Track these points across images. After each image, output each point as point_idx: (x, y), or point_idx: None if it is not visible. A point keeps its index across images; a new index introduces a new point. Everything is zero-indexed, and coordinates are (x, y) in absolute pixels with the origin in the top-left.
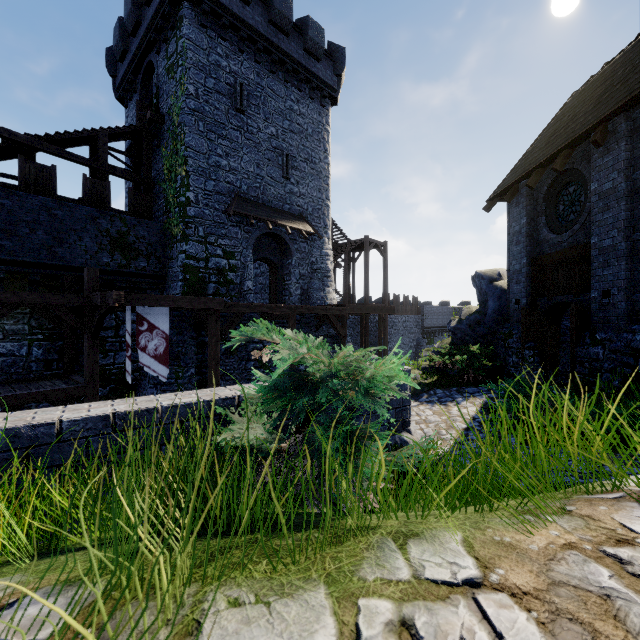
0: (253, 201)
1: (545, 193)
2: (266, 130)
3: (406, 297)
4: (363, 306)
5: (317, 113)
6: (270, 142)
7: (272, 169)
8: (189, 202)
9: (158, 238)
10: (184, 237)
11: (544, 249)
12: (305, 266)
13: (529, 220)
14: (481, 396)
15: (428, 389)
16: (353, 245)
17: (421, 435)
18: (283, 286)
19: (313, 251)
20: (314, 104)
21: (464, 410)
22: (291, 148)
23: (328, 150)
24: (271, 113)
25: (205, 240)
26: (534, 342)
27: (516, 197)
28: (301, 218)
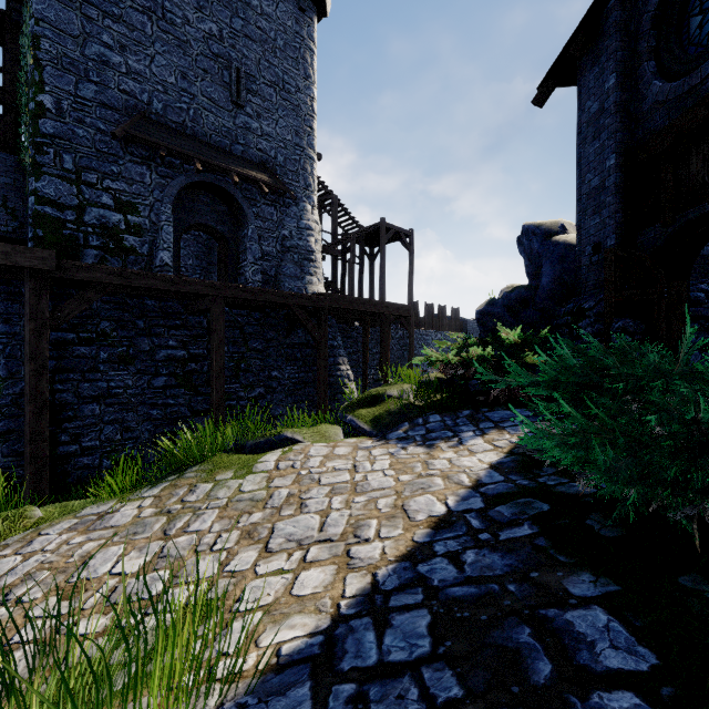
0: (174, 129)
1: (657, 5)
2: (200, 25)
3: (442, 308)
4: (355, 298)
5: (293, 19)
6: (207, 45)
7: (211, 86)
8: (43, 111)
9: (11, 179)
10: (34, 168)
11: (654, 124)
12: (272, 241)
13: (621, 79)
14: (516, 427)
15: (417, 415)
16: (363, 231)
17: (306, 535)
18: (238, 270)
19: (285, 220)
20: (287, 5)
21: (465, 458)
22: (246, 61)
23: (312, 77)
24: (209, 1)
25: (77, 177)
26: (633, 318)
27: (594, 47)
28: (264, 168)
